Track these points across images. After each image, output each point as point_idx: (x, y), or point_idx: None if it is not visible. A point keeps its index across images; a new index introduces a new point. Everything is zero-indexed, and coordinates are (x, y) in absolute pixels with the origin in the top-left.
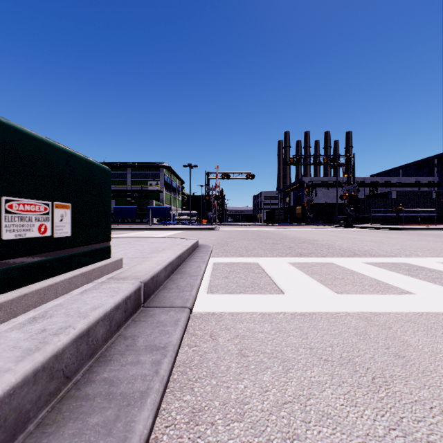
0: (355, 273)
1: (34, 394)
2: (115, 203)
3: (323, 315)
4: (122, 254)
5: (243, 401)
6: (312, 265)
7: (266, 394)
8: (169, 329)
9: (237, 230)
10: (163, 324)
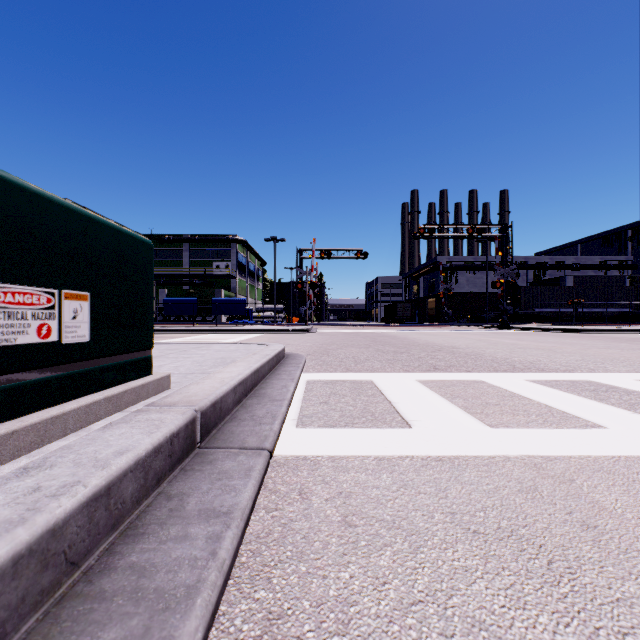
0: (516, 396)
1: (14, 594)
2: (166, 293)
3: (470, 461)
4: (172, 368)
5: (347, 600)
6: (452, 384)
7: (383, 589)
8: (236, 484)
9: (342, 333)
10: (227, 476)
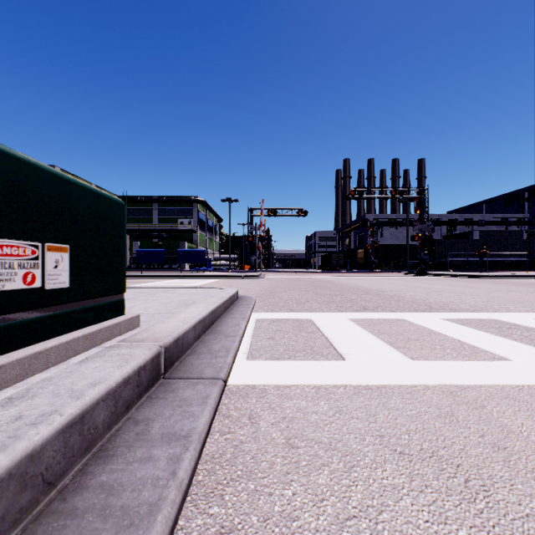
0: (433, 333)
1: None
2: (138, 245)
3: (395, 390)
4: (142, 308)
5: (290, 515)
6: (379, 322)
7: (322, 505)
8: (194, 410)
9: (286, 278)
10: (187, 403)
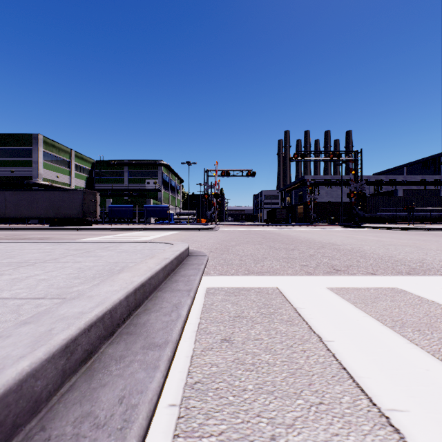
0: None
1: None
2: (111, 202)
3: None
4: (33, 283)
5: None
6: (374, 296)
7: None
8: None
9: (238, 231)
10: None
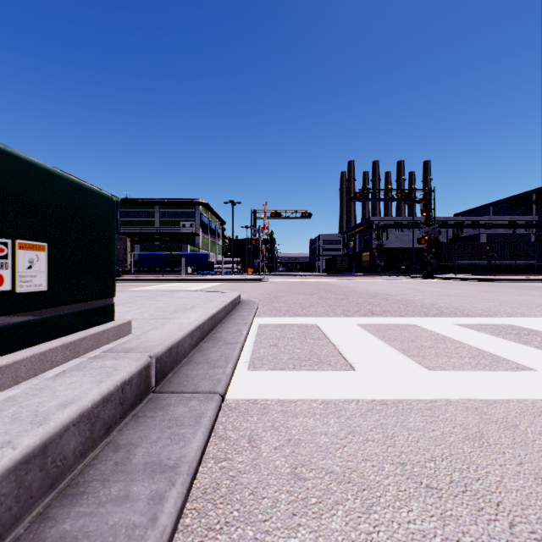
0: (447, 339)
1: None
2: (140, 248)
3: (413, 405)
4: (137, 313)
5: None
6: (389, 328)
7: None
8: (186, 432)
9: (290, 282)
10: (177, 423)
